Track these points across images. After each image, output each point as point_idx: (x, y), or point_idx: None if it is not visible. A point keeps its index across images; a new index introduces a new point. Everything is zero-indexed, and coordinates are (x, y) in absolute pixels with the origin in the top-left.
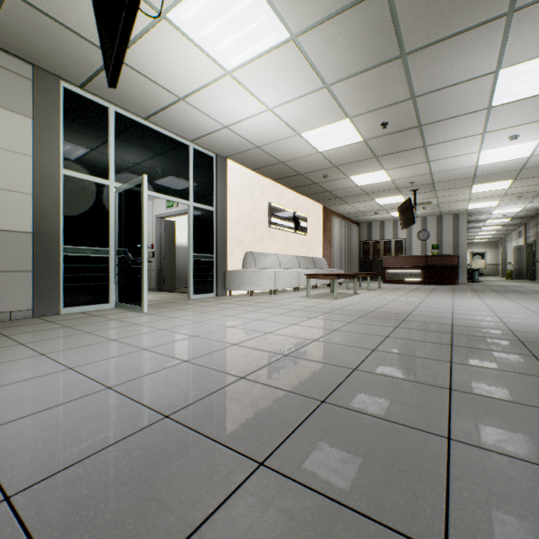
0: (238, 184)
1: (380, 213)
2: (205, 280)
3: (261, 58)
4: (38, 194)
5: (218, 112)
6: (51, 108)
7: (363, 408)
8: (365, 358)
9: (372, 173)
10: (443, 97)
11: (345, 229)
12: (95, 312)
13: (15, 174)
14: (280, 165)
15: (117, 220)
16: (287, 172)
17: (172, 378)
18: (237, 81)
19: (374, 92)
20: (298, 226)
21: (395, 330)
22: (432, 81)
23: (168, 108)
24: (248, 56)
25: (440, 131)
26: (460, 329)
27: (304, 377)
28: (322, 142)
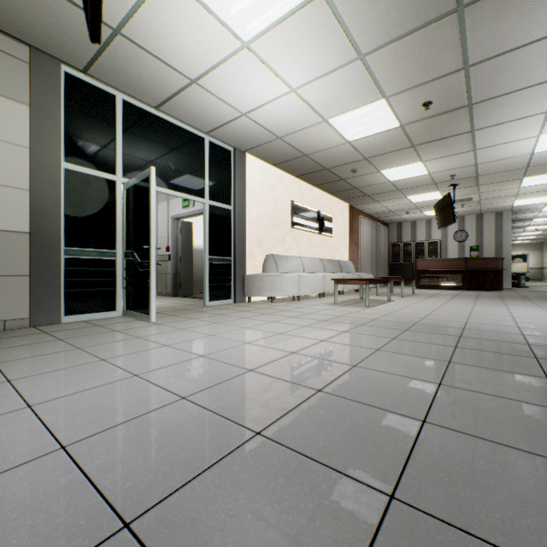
0: (258, 181)
1: (412, 212)
2: (222, 285)
3: (284, 22)
4: (36, 189)
5: (235, 96)
6: (51, 94)
7: (469, 521)
8: (433, 399)
9: (407, 165)
10: (504, 64)
11: (373, 230)
12: (99, 321)
13: (10, 168)
14: (304, 159)
15: (125, 219)
16: (311, 166)
17: (157, 430)
18: (256, 55)
19: (418, 62)
20: (323, 226)
21: (456, 351)
22: (493, 43)
23: (180, 93)
24: (268, 21)
25: (494, 111)
26: (543, 352)
27: (350, 436)
28: (353, 130)
